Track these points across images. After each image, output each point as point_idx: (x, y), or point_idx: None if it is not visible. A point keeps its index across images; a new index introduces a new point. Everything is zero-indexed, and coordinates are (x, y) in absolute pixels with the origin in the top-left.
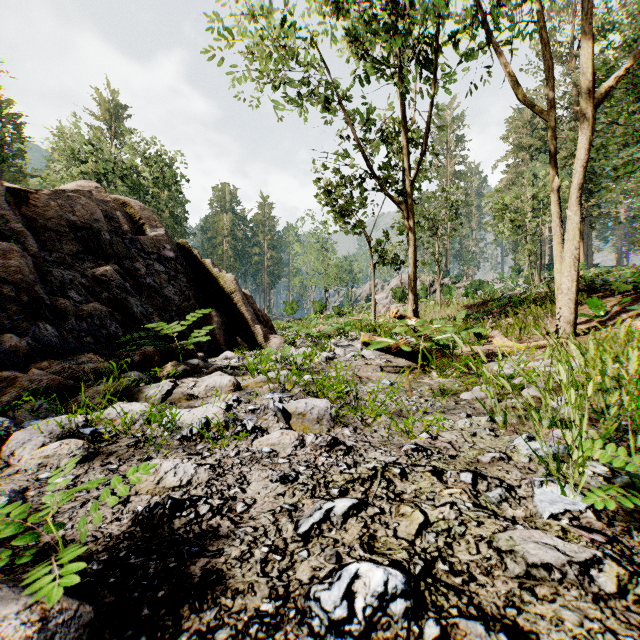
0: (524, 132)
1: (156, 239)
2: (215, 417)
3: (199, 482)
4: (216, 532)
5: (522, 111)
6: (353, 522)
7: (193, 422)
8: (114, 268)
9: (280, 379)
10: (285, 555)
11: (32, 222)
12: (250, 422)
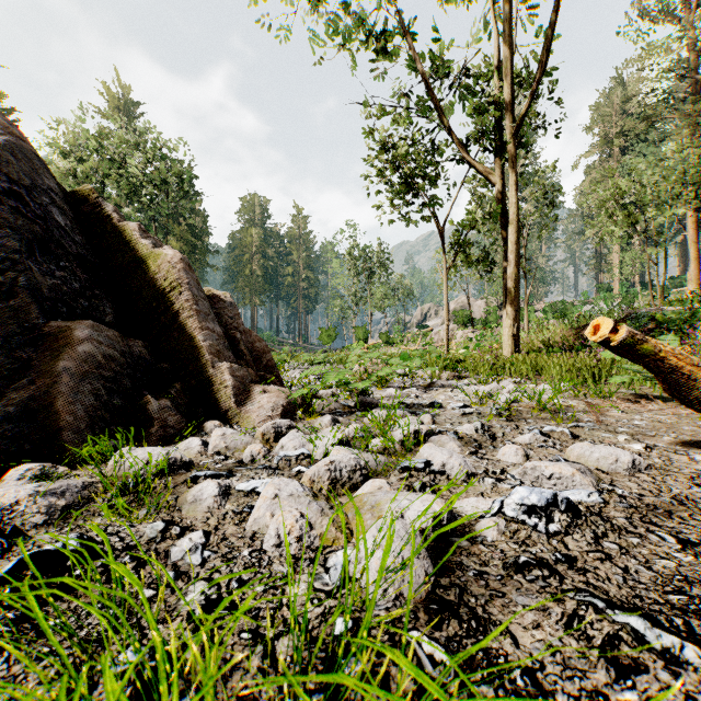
0: (613, 121)
1: None
2: None
3: None
4: None
5: (611, 95)
6: None
7: None
8: None
9: None
10: None
11: None
12: None
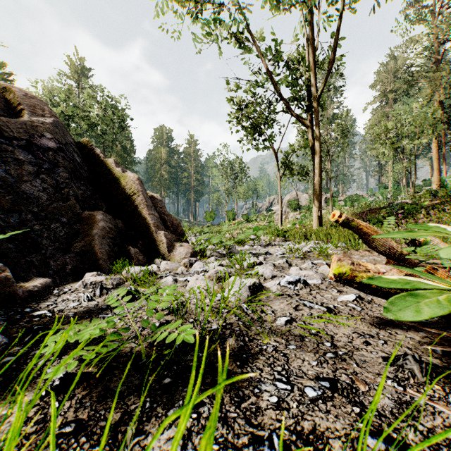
0: (388, 81)
1: (33, 125)
2: None
3: None
4: None
5: (387, 65)
6: None
7: None
8: None
9: None
10: None
11: None
12: None
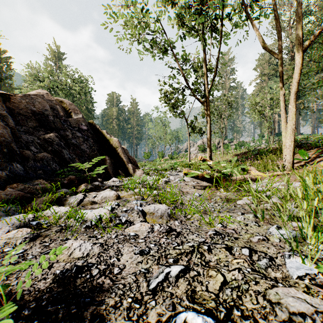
0: (265, 66)
1: (77, 120)
2: (104, 215)
3: (93, 254)
4: (101, 287)
5: (264, 55)
6: (182, 281)
7: (92, 218)
8: (55, 134)
9: (141, 193)
10: (141, 304)
11: (12, 110)
12: (124, 218)
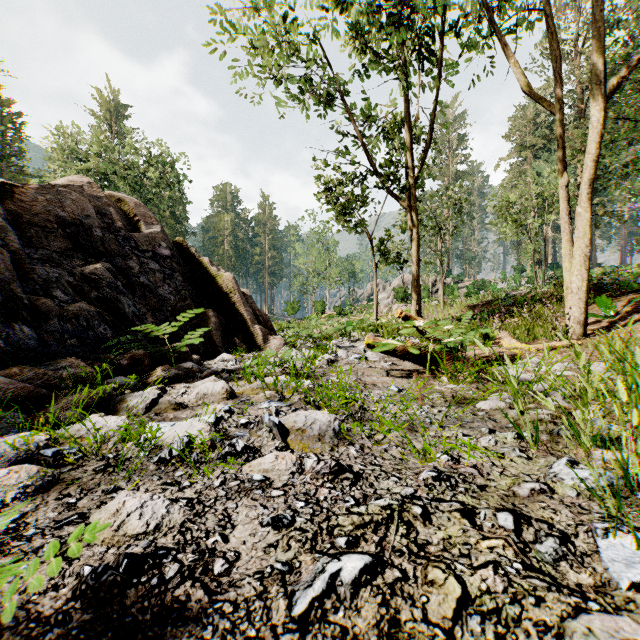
0: (527, 131)
1: (151, 236)
2: (199, 435)
3: (171, 526)
4: (182, 610)
5: (525, 109)
6: (367, 595)
7: (174, 441)
8: (105, 266)
9: (278, 385)
10: None
11: (17, 217)
12: (240, 441)
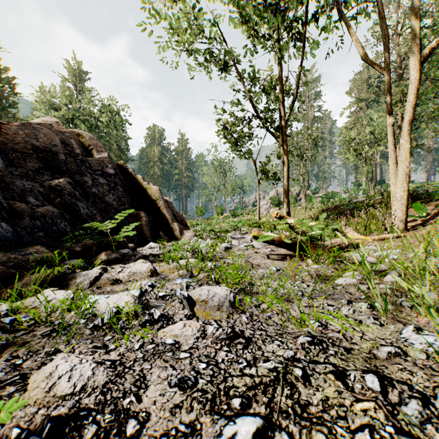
0: (362, 89)
1: (101, 160)
2: (126, 306)
3: (94, 387)
4: None
5: (361, 74)
6: None
7: (106, 311)
8: (67, 180)
9: (189, 266)
10: None
11: (3, 145)
12: (157, 311)
